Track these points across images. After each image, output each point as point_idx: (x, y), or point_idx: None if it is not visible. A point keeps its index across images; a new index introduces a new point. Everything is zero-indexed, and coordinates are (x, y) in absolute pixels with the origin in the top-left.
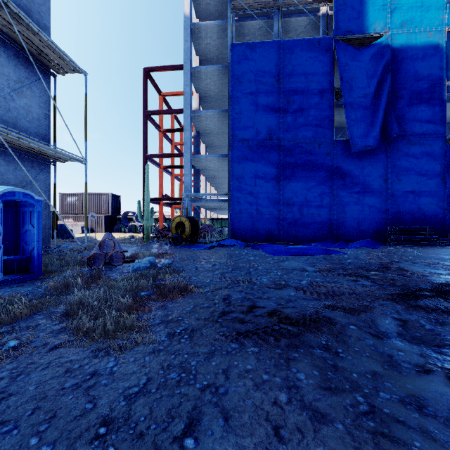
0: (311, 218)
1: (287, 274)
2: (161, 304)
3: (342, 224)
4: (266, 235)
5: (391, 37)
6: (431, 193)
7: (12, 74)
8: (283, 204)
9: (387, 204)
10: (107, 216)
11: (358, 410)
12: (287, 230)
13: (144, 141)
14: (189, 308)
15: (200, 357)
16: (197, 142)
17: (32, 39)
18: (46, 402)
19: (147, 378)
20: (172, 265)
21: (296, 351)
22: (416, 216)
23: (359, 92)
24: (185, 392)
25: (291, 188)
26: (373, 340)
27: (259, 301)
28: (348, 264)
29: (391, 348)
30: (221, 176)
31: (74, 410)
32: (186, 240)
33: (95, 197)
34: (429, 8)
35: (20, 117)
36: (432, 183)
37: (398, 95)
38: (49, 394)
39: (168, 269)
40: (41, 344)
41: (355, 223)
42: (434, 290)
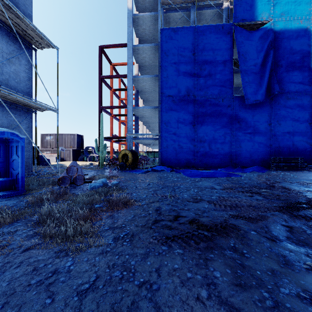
0: (217, 151)
1: (201, 191)
2: (109, 214)
3: (239, 155)
4: (185, 163)
5: (273, 23)
6: (302, 133)
7: (5, 48)
8: (197, 141)
9: (271, 141)
10: (74, 150)
11: (265, 305)
12: (200, 160)
13: (100, 97)
14: (130, 217)
15: (138, 257)
16: (137, 98)
17: (19, 23)
18: (14, 297)
19: (96, 276)
20: (119, 184)
21: (211, 252)
22: (291, 149)
23: (251, 62)
24: (126, 288)
25: (203, 130)
26: (269, 243)
27: (182, 211)
28: (244, 183)
29: (284, 249)
30: (153, 122)
31: (35, 304)
32: (129, 167)
33: (65, 136)
34: (300, 3)
35: (11, 79)
36: (303, 126)
37: (278, 64)
38: (18, 289)
39: (115, 187)
40: (16, 247)
41: (248, 155)
42: (309, 203)
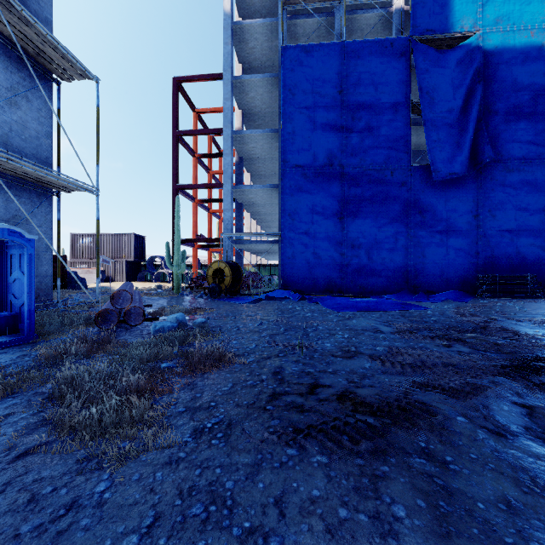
0: (382, 263)
1: (356, 337)
2: (187, 381)
3: (421, 271)
4: (325, 285)
5: (482, 37)
6: (533, 233)
7: (2, 78)
8: (346, 246)
9: (478, 247)
10: (130, 262)
11: None
12: (352, 279)
13: (174, 169)
14: (226, 387)
15: (239, 473)
16: (240, 170)
17: (27, 34)
18: None
19: (154, 515)
20: (206, 324)
21: (384, 461)
22: (514, 261)
23: (443, 106)
24: None
25: (357, 227)
26: (493, 440)
27: (323, 376)
28: (433, 322)
29: (524, 454)
30: (269, 212)
31: None
32: (226, 292)
33: (114, 238)
34: (530, 0)
35: (13, 134)
36: (535, 220)
37: (491, 109)
38: None
39: (201, 330)
40: (3, 449)
41: (437, 271)
42: None
